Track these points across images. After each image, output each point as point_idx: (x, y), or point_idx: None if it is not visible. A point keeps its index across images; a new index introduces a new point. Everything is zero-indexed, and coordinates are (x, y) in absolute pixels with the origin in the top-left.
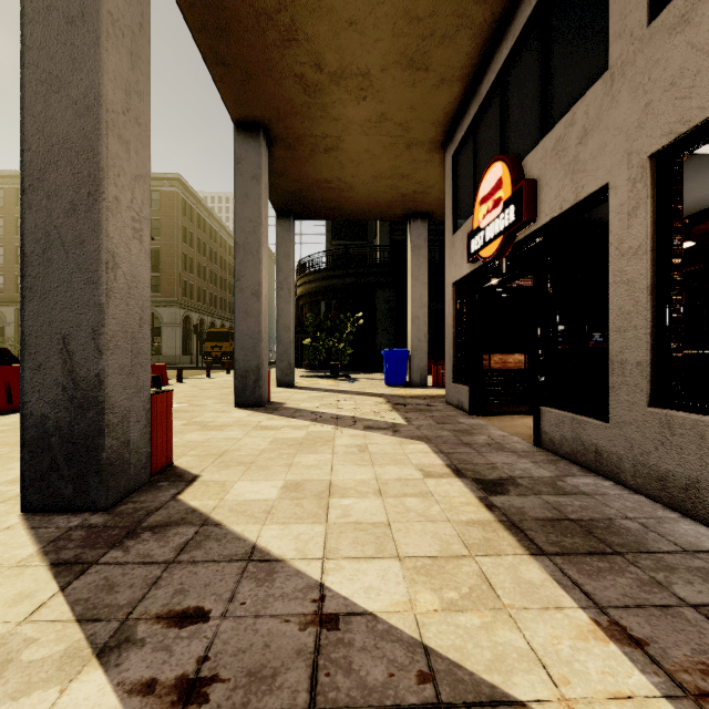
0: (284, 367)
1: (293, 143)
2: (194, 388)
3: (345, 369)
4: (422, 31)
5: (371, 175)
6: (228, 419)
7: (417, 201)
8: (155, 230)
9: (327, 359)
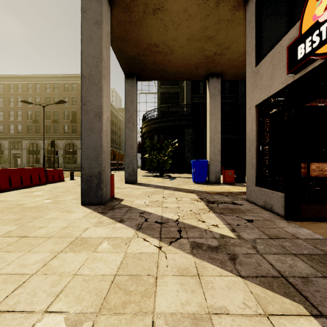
0: (130, 171)
1: (129, 3)
2: (75, 184)
3: (167, 171)
4: None
5: (186, 38)
6: (60, 223)
7: (215, 62)
8: (74, 102)
9: (158, 166)
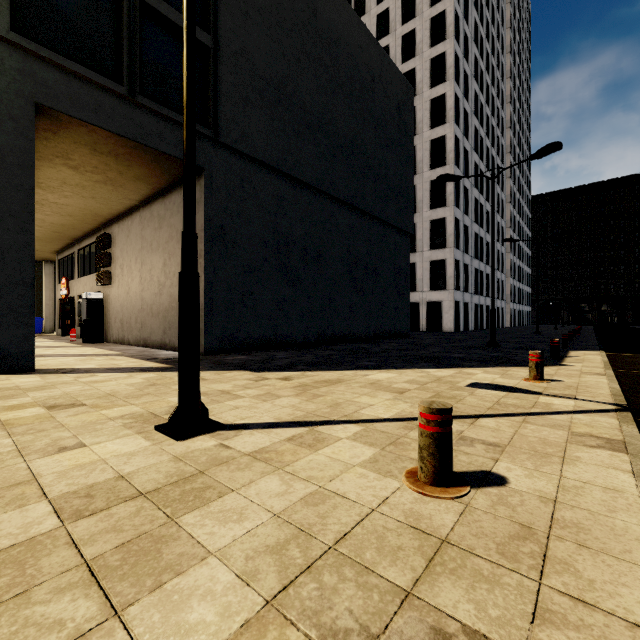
0: None
1: None
2: None
3: None
4: (44, 244)
5: None
6: None
7: (47, 258)
8: None
9: None
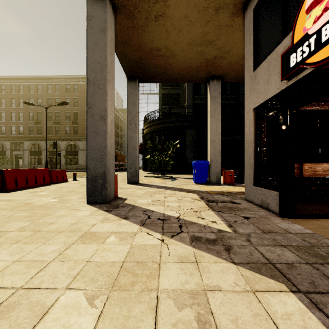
0: (132, 171)
1: (132, 10)
2: (78, 184)
3: (168, 172)
4: None
5: (187, 42)
6: (69, 220)
7: (215, 65)
8: (76, 103)
9: (159, 166)
